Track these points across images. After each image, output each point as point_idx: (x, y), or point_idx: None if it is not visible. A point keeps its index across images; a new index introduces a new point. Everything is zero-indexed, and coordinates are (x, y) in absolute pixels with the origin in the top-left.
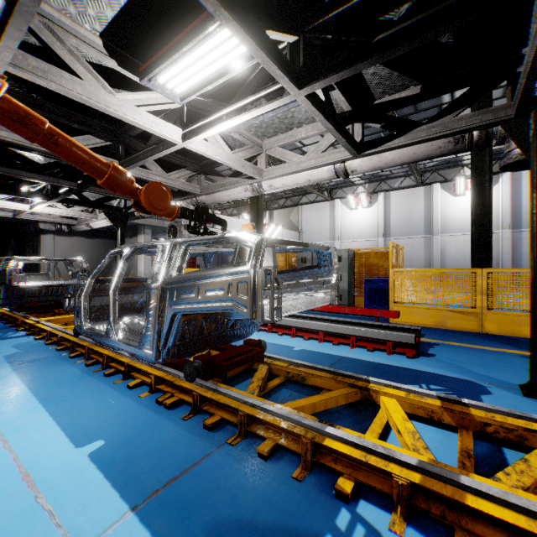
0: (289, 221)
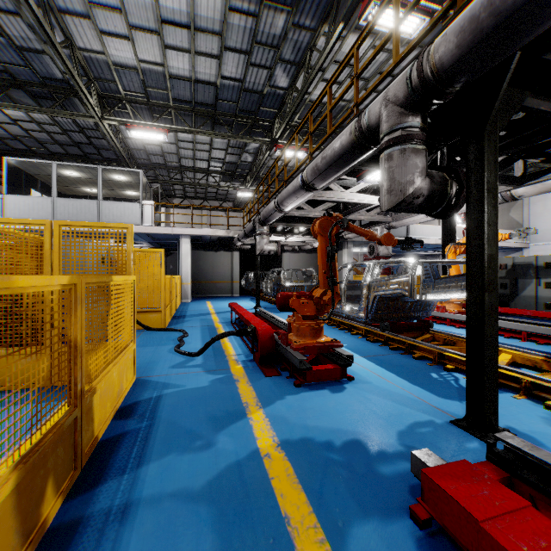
0: (507, 219)
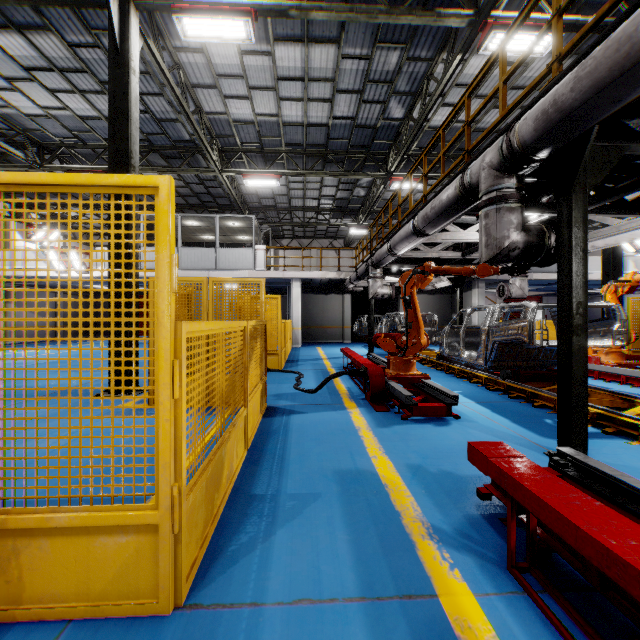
0: None
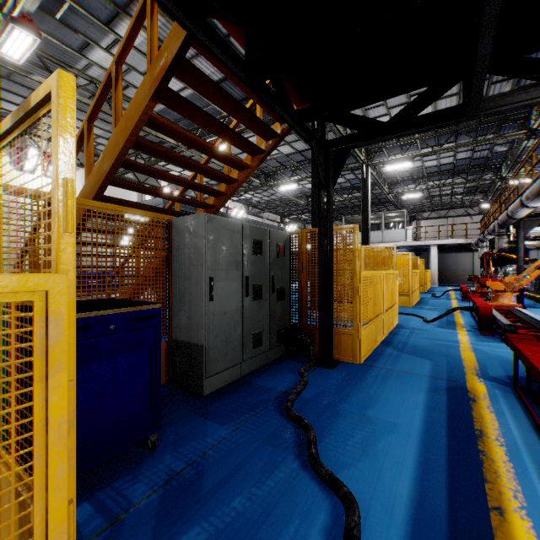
0: None
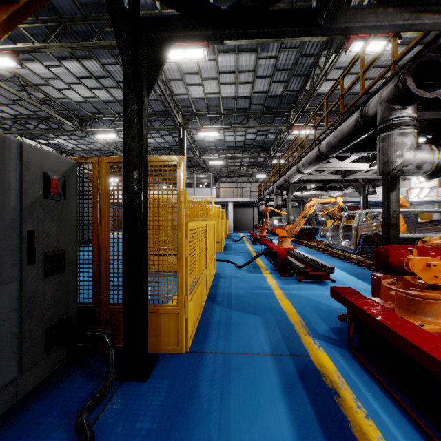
0: None
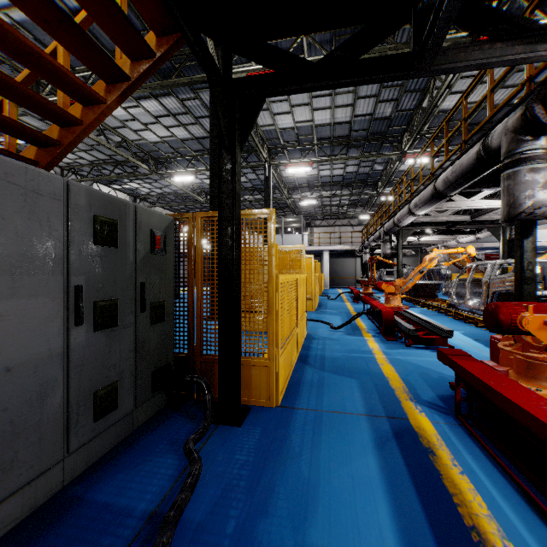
0: None
